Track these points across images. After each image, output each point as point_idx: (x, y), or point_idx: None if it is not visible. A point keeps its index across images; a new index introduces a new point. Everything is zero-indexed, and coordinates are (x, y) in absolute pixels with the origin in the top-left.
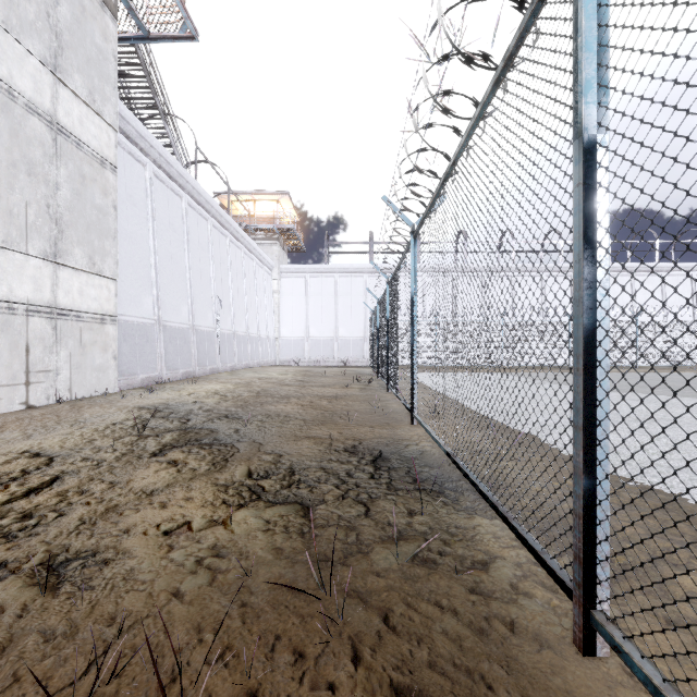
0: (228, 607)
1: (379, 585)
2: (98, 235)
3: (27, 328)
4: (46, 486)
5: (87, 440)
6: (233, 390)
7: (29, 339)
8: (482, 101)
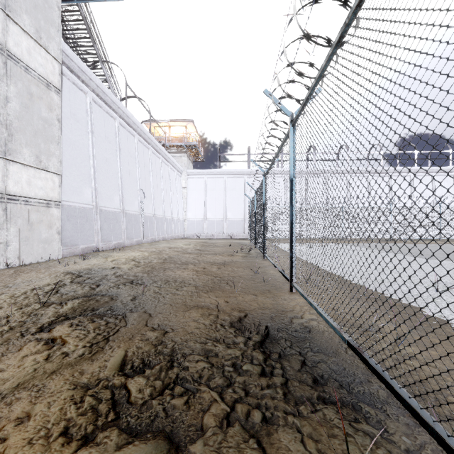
0: None
1: None
2: (44, 140)
3: None
4: None
5: None
6: (147, 257)
7: None
8: None
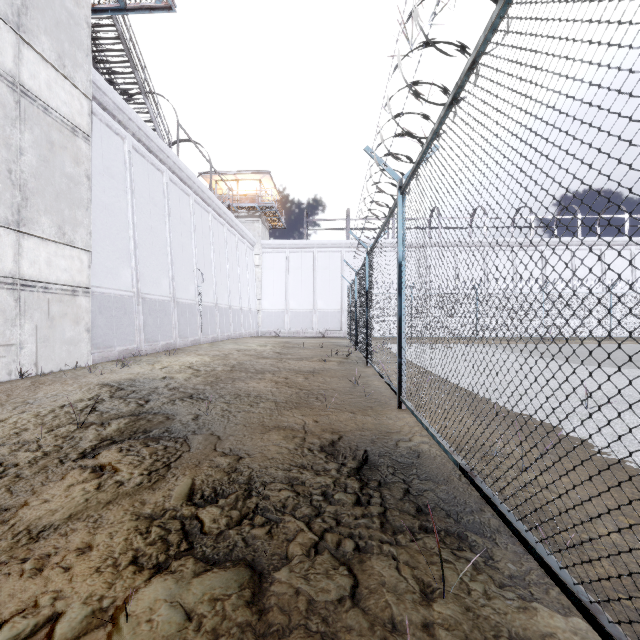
0: None
1: None
2: (69, 205)
3: None
4: None
5: (16, 431)
6: (208, 363)
7: None
8: None
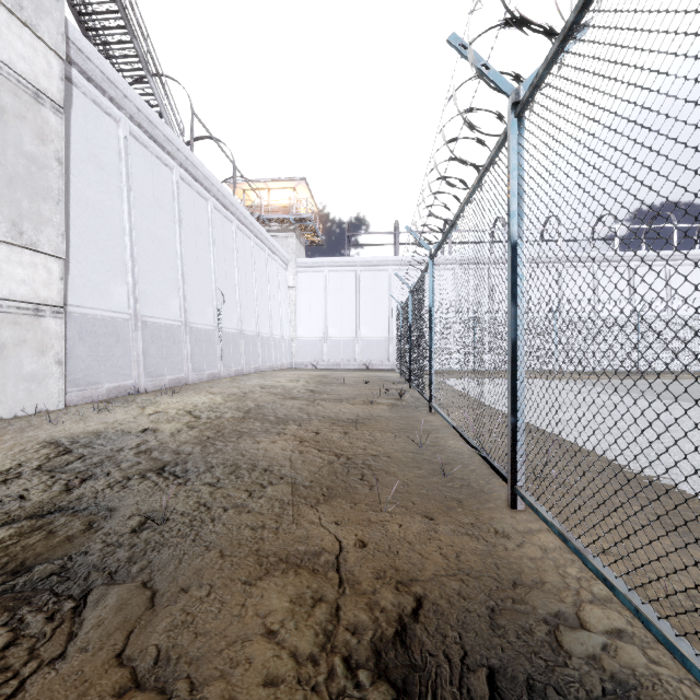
0: None
1: None
2: (29, 194)
3: None
4: None
5: None
6: (217, 406)
7: None
8: None
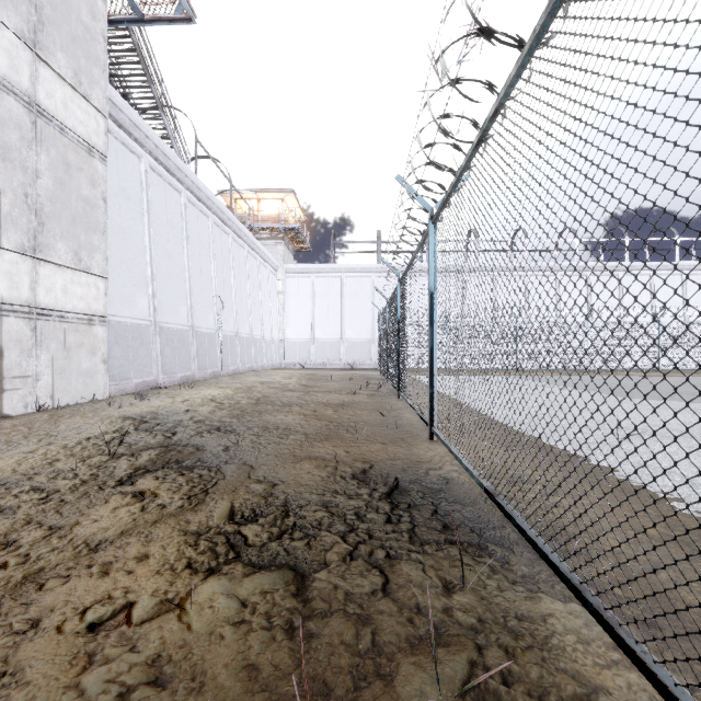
0: None
1: None
2: (85, 229)
3: (1, 329)
4: None
5: (48, 461)
6: (232, 396)
7: (4, 341)
8: (552, 1)
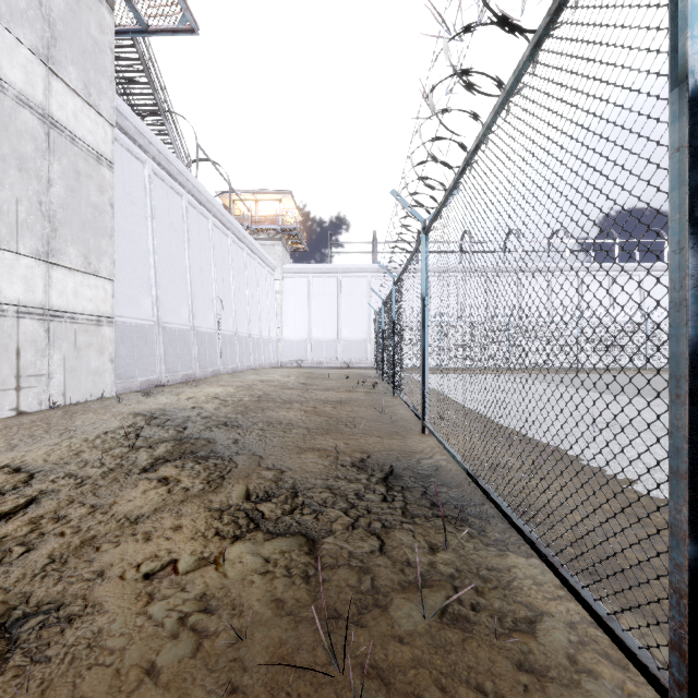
0: (213, 693)
1: (403, 657)
2: (94, 234)
3: (18, 330)
4: (19, 510)
5: (74, 452)
6: (234, 394)
7: (20, 342)
8: (517, 70)
